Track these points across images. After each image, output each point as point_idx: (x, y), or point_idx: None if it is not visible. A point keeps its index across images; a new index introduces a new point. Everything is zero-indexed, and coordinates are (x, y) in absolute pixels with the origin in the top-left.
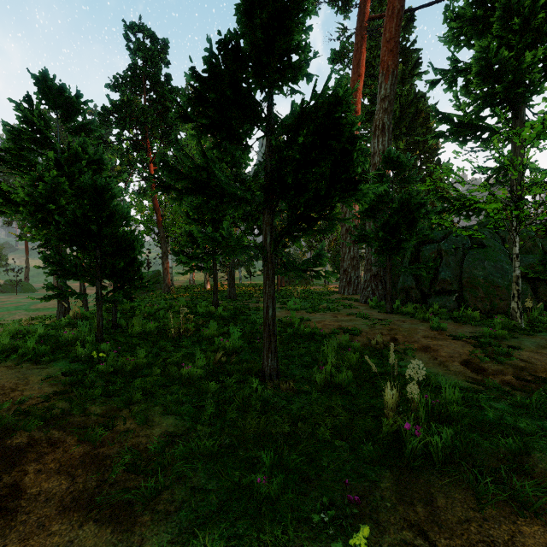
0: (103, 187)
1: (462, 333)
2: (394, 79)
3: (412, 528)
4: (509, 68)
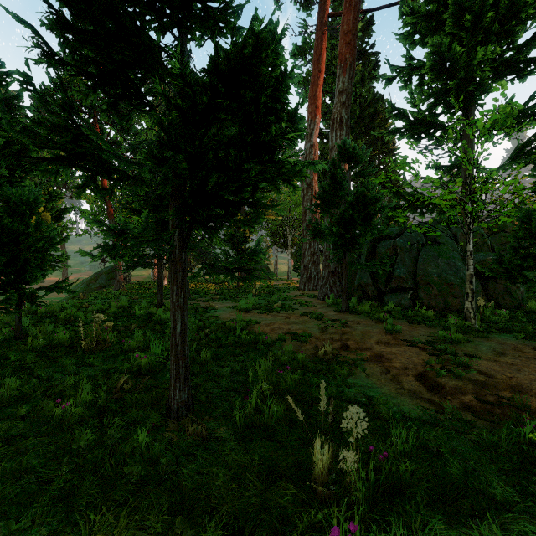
0: None
1: (417, 337)
2: (352, 72)
3: None
4: (461, 65)
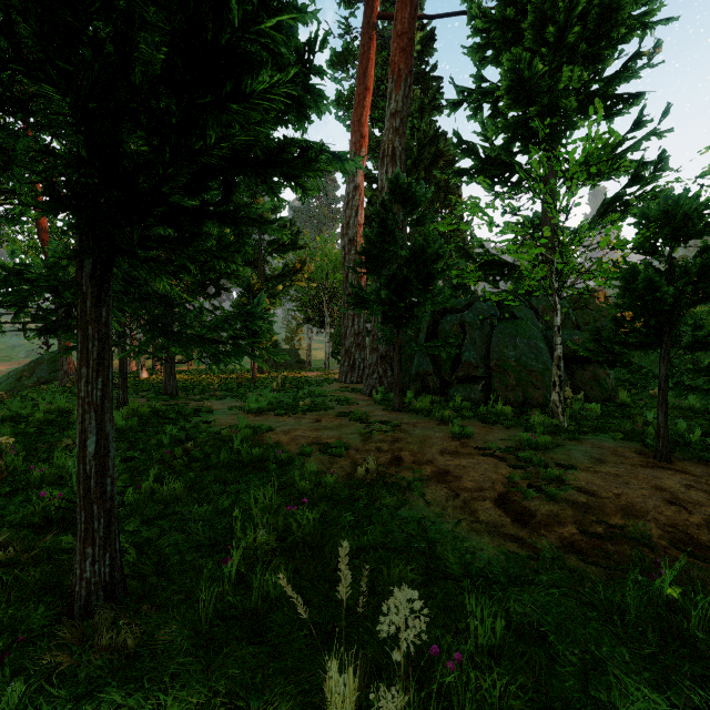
0: None
1: (493, 442)
2: (407, 89)
3: None
4: (543, 89)
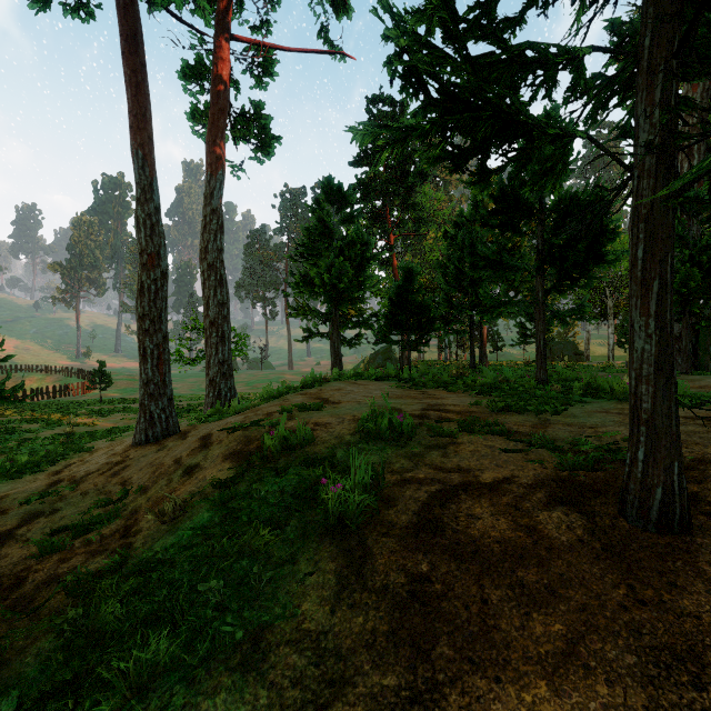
0: (412, 269)
1: None
2: (707, 83)
3: (617, 405)
4: None
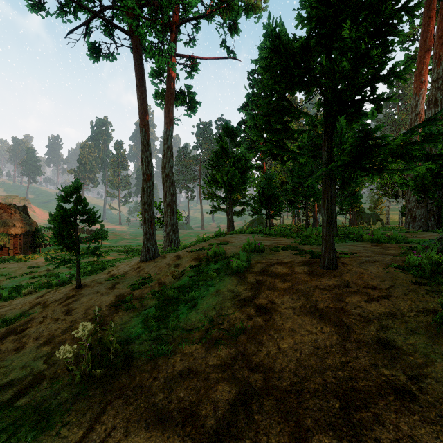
0: (271, 176)
1: None
2: None
3: (360, 243)
4: None
